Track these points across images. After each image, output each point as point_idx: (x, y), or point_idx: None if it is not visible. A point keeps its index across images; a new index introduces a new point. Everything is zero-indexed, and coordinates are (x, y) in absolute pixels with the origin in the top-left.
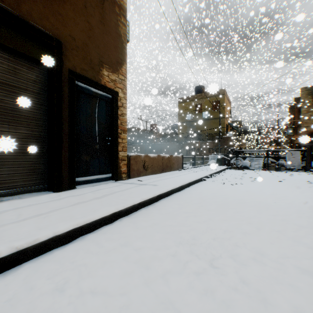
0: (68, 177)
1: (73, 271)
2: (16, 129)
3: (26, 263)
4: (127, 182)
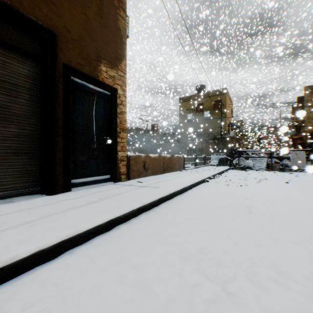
0: (62, 179)
1: (56, 297)
2: (5, 128)
3: (0, 286)
4: (127, 184)
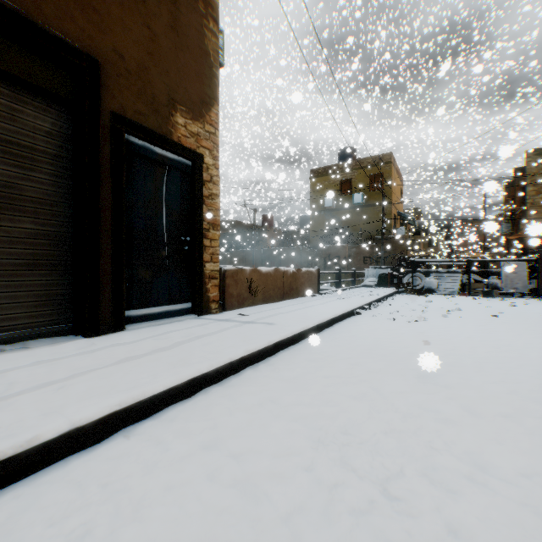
0: (111, 309)
1: (104, 505)
2: (13, 222)
3: (11, 487)
4: (220, 318)
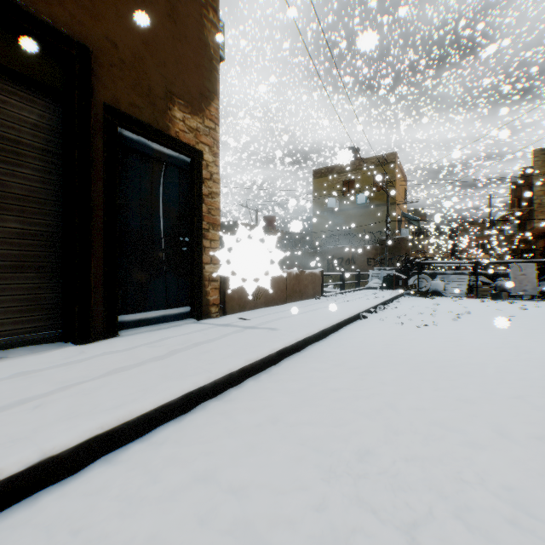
0: (103, 314)
1: None
2: None
3: None
4: (220, 323)
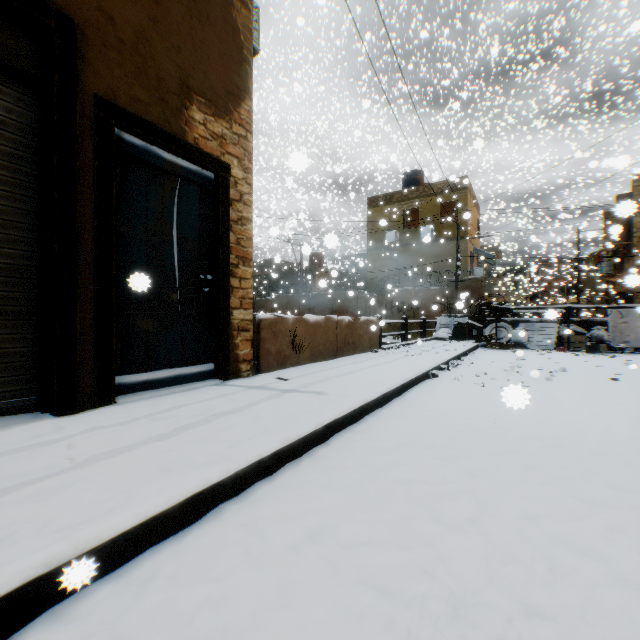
0: (94, 375)
1: None
2: None
3: None
4: (252, 384)
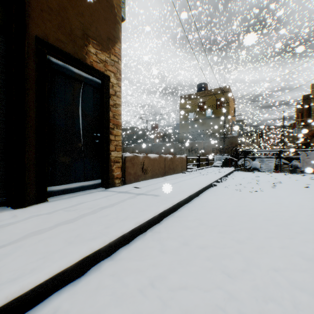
0: (35, 186)
1: None
2: None
3: None
4: (121, 190)
